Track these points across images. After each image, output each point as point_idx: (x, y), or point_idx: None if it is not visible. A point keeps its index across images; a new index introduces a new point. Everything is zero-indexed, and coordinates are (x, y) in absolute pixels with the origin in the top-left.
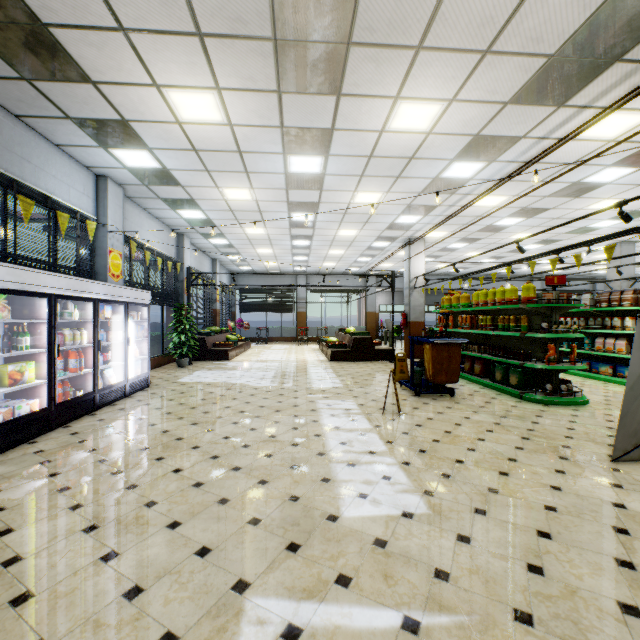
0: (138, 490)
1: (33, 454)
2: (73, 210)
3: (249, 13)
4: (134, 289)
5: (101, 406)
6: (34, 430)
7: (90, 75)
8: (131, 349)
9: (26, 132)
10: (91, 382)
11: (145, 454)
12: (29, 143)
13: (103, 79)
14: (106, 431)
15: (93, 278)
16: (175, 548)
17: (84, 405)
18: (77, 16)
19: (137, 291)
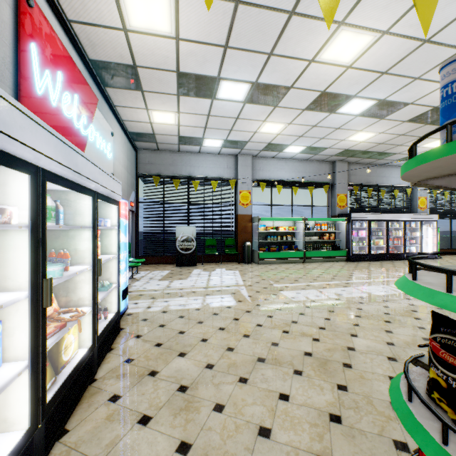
0: (396, 270)
1: (379, 262)
2: (400, 187)
3: (432, 129)
4: (425, 214)
5: (406, 259)
6: (381, 258)
7: (395, 153)
8: (426, 240)
9: (383, 168)
10: (402, 250)
11: (405, 267)
12: (384, 171)
13: (399, 152)
14: (401, 263)
15: (410, 211)
16: (393, 274)
17: (399, 257)
18: (387, 148)
19: (427, 215)
